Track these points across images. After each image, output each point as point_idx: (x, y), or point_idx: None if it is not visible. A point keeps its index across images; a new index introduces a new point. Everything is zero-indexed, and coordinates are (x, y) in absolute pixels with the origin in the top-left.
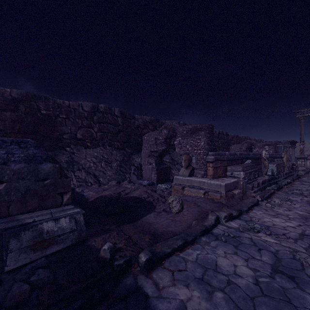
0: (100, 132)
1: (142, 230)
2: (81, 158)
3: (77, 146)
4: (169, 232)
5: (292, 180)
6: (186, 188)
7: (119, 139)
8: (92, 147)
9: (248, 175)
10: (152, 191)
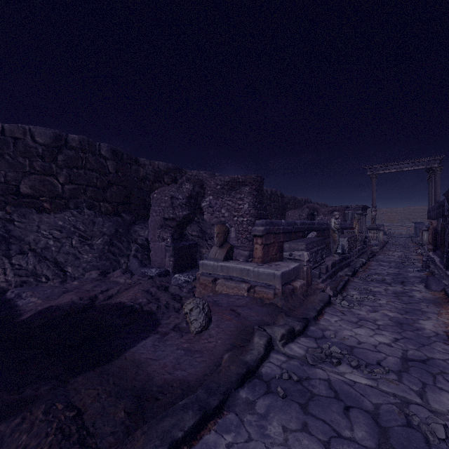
0: (71, 185)
1: (116, 386)
2: (29, 230)
3: (20, 207)
4: (175, 383)
5: (367, 260)
6: (220, 280)
7: (109, 197)
8: (55, 211)
9: (313, 256)
10: (160, 289)
